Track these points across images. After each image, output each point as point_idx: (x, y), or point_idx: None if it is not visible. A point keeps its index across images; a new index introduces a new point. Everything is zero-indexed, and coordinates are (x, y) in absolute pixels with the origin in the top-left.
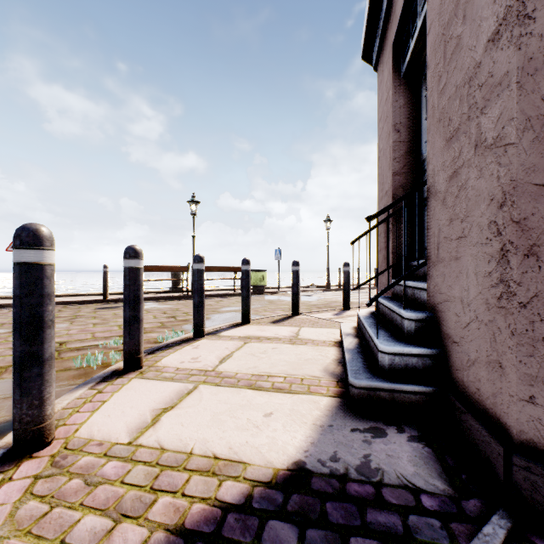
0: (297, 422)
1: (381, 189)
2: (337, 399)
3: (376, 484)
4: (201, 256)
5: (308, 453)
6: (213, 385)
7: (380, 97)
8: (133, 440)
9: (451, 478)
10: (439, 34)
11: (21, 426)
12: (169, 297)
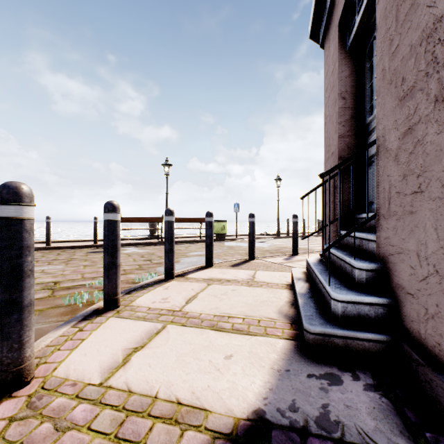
0: (255, 365)
1: (327, 151)
2: (291, 341)
3: (337, 440)
4: (171, 209)
5: (267, 401)
6: (180, 325)
7: (326, 70)
8: (104, 381)
9: (415, 437)
10: (390, 0)
11: (2, 367)
12: (147, 243)
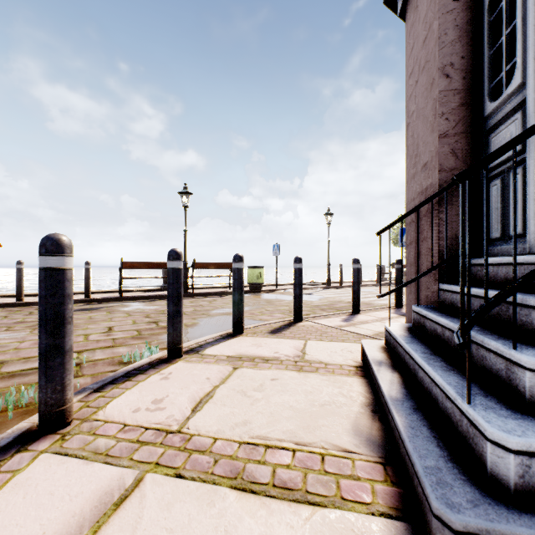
0: None
1: (412, 164)
2: (398, 525)
3: None
4: (178, 251)
5: None
6: (170, 475)
7: (410, 45)
8: None
9: None
10: None
11: None
12: (158, 296)
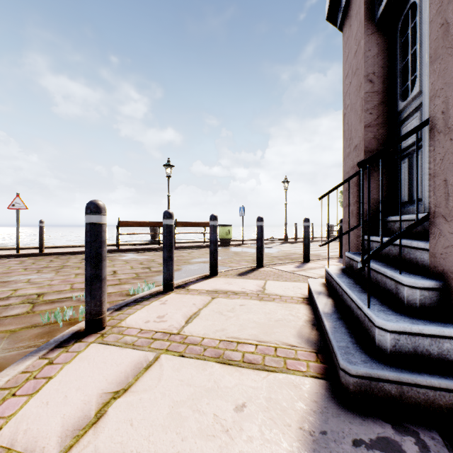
0: (277, 423)
1: (347, 145)
2: (321, 381)
3: None
4: (170, 212)
5: None
6: (176, 355)
7: (346, 53)
8: None
9: None
10: None
11: None
12: (147, 248)
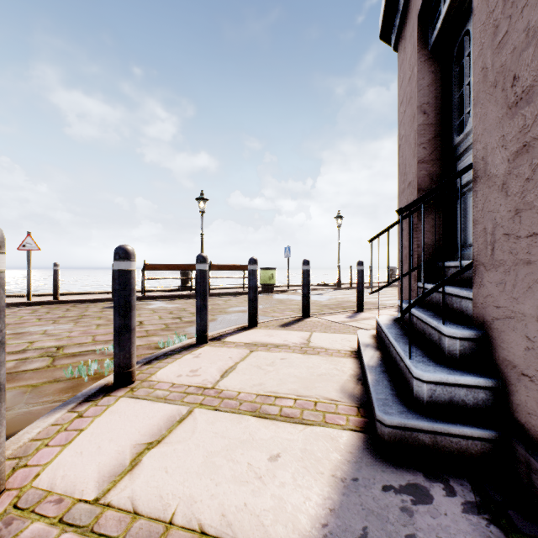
0: (310, 471)
1: (402, 181)
2: (359, 434)
3: None
4: (204, 255)
5: (327, 529)
6: (211, 409)
7: (401, 78)
8: (101, 496)
9: None
10: None
11: None
12: (177, 295)
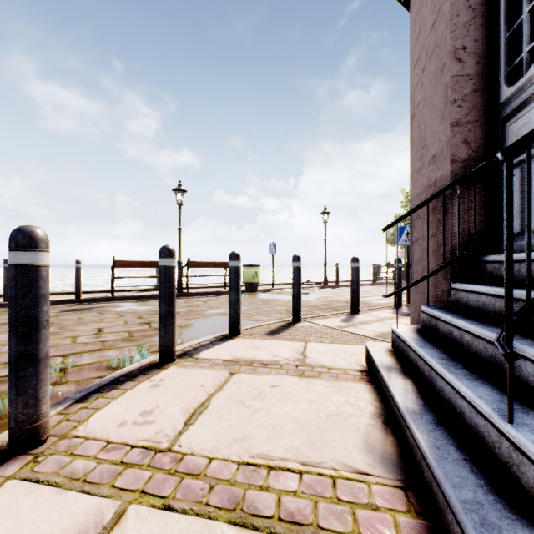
0: None
1: (418, 157)
2: None
3: None
4: (170, 248)
5: None
6: (157, 506)
7: (416, 32)
8: None
9: None
10: None
11: None
12: (152, 295)
